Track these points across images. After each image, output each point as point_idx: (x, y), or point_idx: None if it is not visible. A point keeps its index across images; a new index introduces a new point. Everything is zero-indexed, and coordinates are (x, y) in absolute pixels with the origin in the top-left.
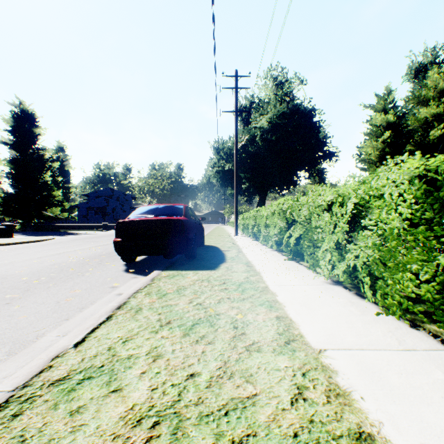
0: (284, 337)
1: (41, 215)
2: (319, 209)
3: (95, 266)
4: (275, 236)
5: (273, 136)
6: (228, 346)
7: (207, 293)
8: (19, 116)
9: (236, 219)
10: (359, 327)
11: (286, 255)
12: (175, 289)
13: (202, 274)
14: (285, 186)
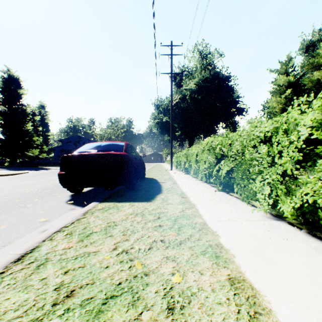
0: None
1: (24, 155)
2: (254, 141)
3: (43, 196)
4: (205, 169)
5: (199, 95)
6: None
7: (138, 233)
8: (7, 80)
9: (171, 157)
10: None
11: (216, 187)
12: (103, 227)
13: (138, 206)
14: (208, 133)
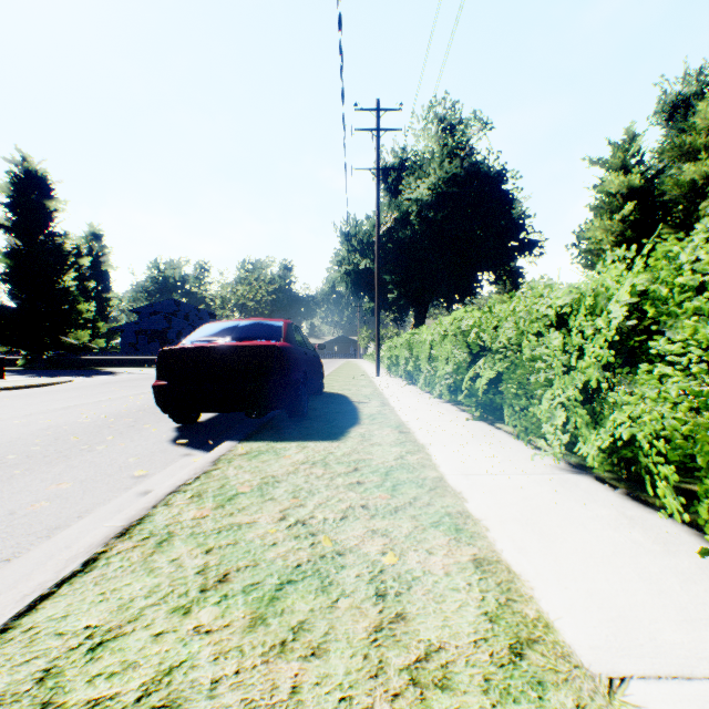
0: (505, 630)
1: (58, 343)
2: (539, 324)
3: (121, 431)
4: (447, 376)
5: (438, 213)
6: (363, 666)
7: (319, 495)
8: (21, 181)
9: (377, 349)
10: (679, 594)
11: (469, 411)
12: (255, 484)
13: (315, 449)
14: (457, 295)
